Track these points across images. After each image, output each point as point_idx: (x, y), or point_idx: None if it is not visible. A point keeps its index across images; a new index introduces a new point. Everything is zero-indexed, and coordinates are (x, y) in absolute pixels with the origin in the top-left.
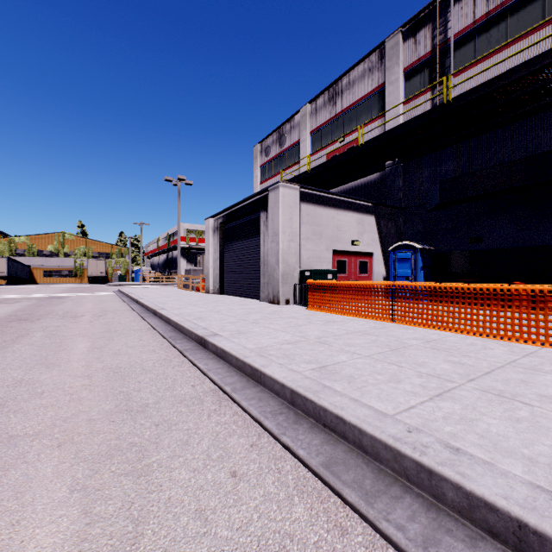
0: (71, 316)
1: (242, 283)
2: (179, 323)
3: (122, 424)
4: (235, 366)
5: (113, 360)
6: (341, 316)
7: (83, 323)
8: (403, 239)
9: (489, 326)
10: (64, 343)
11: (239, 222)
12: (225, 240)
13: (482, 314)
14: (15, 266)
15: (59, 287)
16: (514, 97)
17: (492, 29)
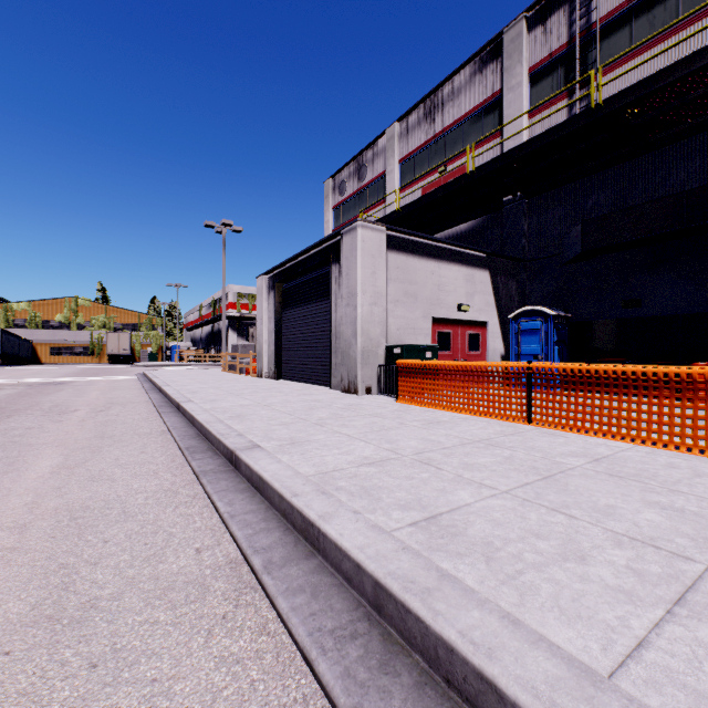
0: (58, 412)
1: (307, 363)
2: (205, 424)
3: (22, 664)
4: (277, 509)
5: (82, 491)
6: (447, 414)
7: (69, 423)
8: (527, 303)
9: (692, 434)
10: (20, 458)
11: (302, 279)
12: (284, 304)
13: (679, 414)
14: (11, 340)
15: (68, 369)
16: (693, 98)
17: (655, 8)
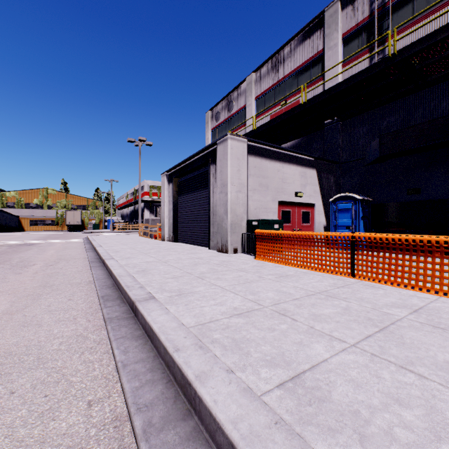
0: (21, 266)
1: (193, 232)
2: (118, 278)
3: None
4: (162, 359)
5: (12, 336)
6: (292, 269)
7: (25, 275)
8: (341, 191)
9: None
10: None
11: (190, 175)
12: (178, 192)
13: None
14: (4, 216)
15: (40, 234)
16: None
17: None
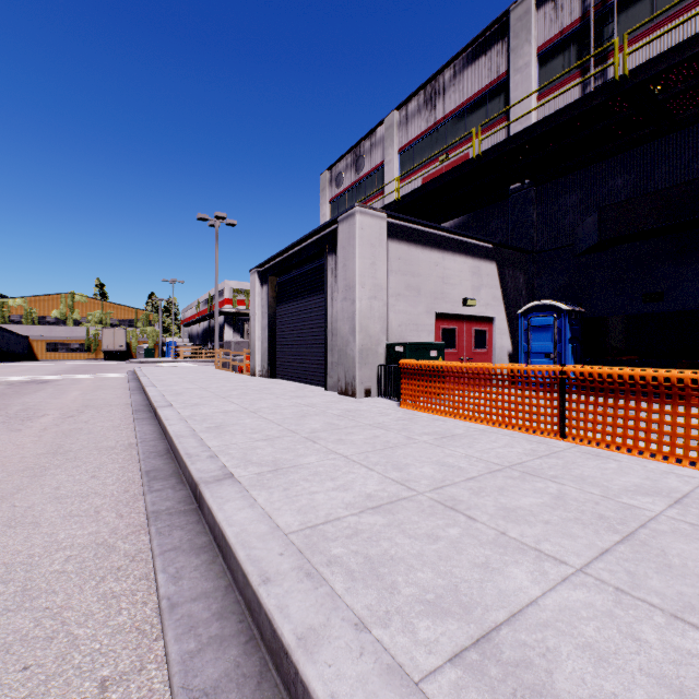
0: (22, 418)
1: (301, 362)
2: (174, 439)
3: None
4: (241, 593)
5: None
6: (460, 424)
7: (26, 433)
8: (536, 297)
9: None
10: None
11: (296, 272)
12: (277, 299)
13: None
14: (5, 337)
15: (60, 365)
16: None
17: None
